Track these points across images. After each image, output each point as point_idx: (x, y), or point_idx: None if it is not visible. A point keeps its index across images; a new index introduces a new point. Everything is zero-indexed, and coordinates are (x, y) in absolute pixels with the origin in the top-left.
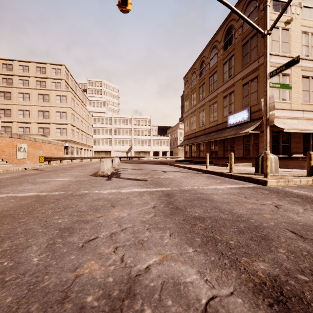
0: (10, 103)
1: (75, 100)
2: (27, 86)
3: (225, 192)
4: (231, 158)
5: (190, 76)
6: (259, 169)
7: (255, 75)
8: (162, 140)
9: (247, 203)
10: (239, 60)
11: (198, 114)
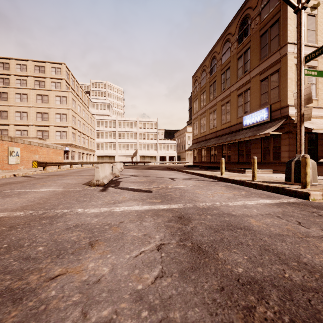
0: (7, 105)
1: (76, 102)
2: (24, 87)
3: (262, 212)
4: (254, 163)
5: (199, 74)
6: (292, 177)
7: (276, 68)
8: (169, 144)
9: (311, 236)
10: (257, 53)
11: (208, 115)
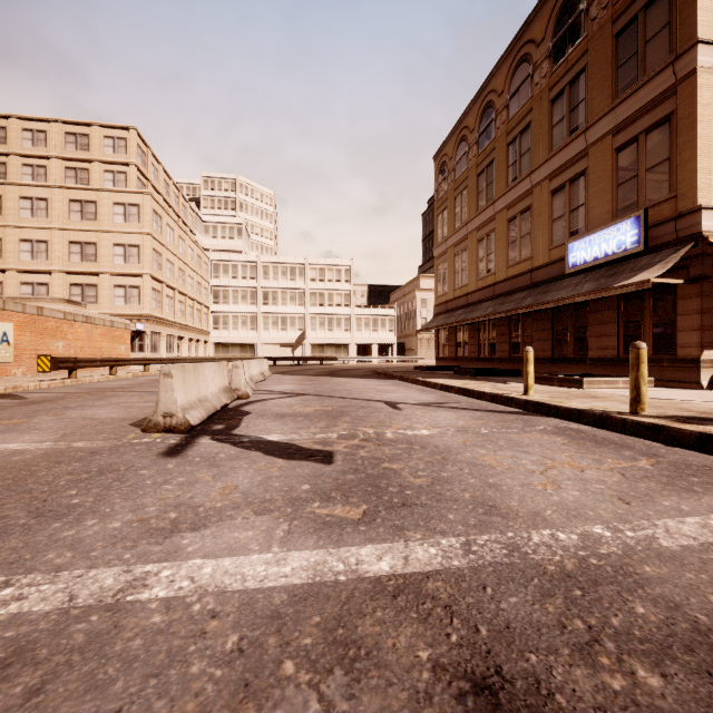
0: None
1: (162, 218)
2: (42, 182)
3: None
4: (639, 361)
5: (452, 150)
6: None
7: (662, 113)
8: (378, 317)
9: None
10: (606, 80)
11: (474, 245)
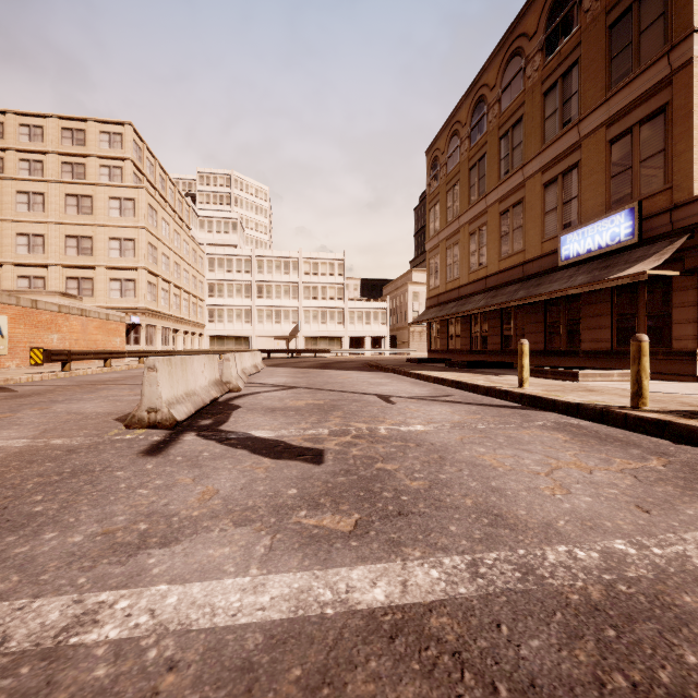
0: None
1: (158, 212)
2: (39, 177)
3: None
4: (641, 354)
5: (444, 144)
6: None
7: (657, 104)
8: (370, 311)
9: None
10: (599, 72)
11: (466, 238)
